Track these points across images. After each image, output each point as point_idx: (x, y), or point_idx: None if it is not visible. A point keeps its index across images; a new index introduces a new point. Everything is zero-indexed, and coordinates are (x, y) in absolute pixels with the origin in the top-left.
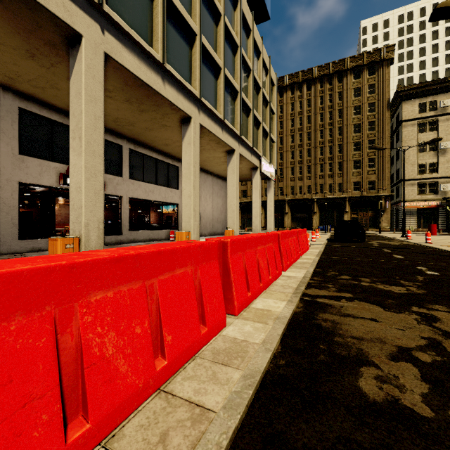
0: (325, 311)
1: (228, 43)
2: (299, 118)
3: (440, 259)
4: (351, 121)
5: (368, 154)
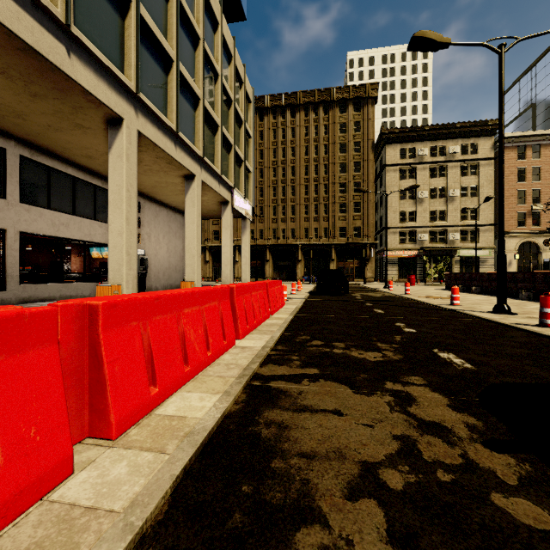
0: (275, 405)
1: (186, 30)
2: (282, 148)
3: (417, 312)
4: (337, 159)
5: (354, 197)
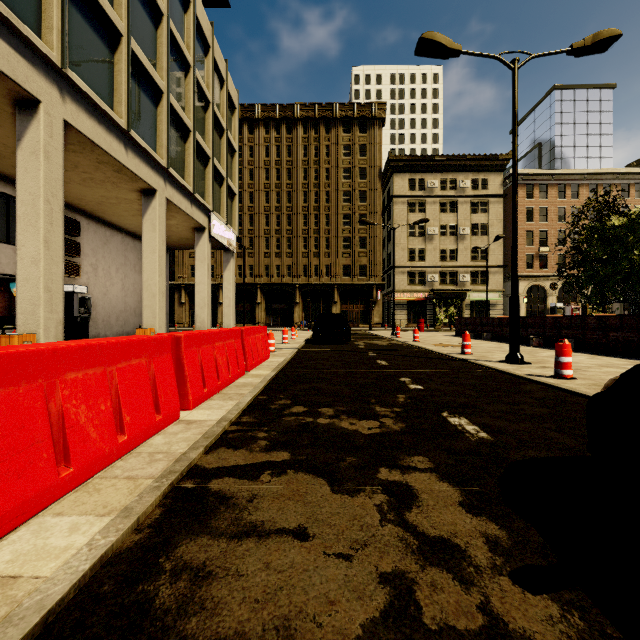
0: (204, 528)
1: None
2: (276, 169)
3: (426, 363)
4: (340, 186)
5: (359, 231)
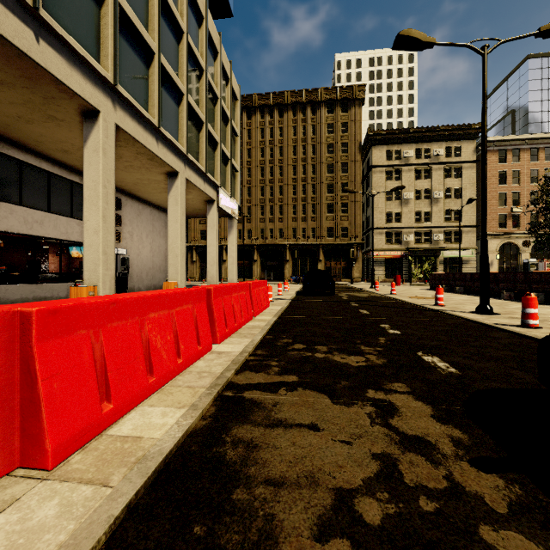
0: (246, 420)
1: (168, 22)
2: (270, 148)
3: (403, 312)
4: (325, 159)
5: (341, 198)
